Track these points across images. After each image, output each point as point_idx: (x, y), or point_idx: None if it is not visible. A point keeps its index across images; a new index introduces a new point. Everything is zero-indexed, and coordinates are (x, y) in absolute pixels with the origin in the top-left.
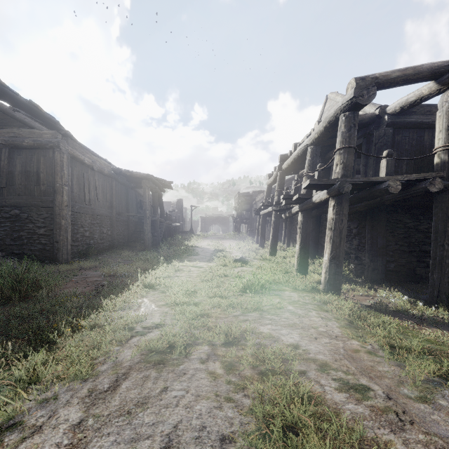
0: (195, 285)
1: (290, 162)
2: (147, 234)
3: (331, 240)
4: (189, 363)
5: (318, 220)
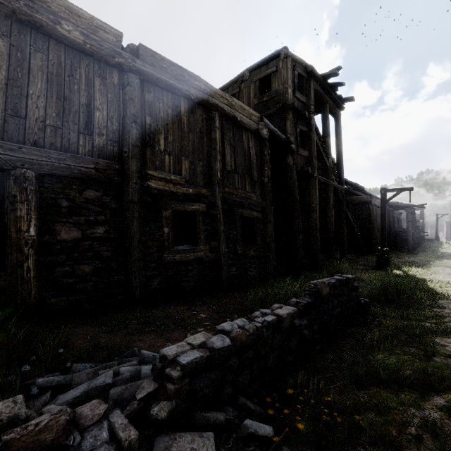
0: None
1: None
2: (409, 242)
3: None
4: None
5: None
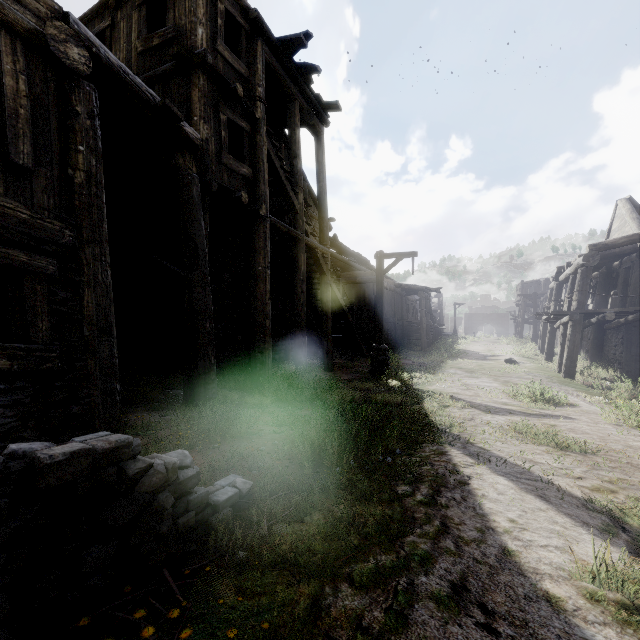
0: (476, 368)
1: (563, 278)
2: (423, 337)
3: (567, 347)
4: (481, 378)
5: (601, 329)
